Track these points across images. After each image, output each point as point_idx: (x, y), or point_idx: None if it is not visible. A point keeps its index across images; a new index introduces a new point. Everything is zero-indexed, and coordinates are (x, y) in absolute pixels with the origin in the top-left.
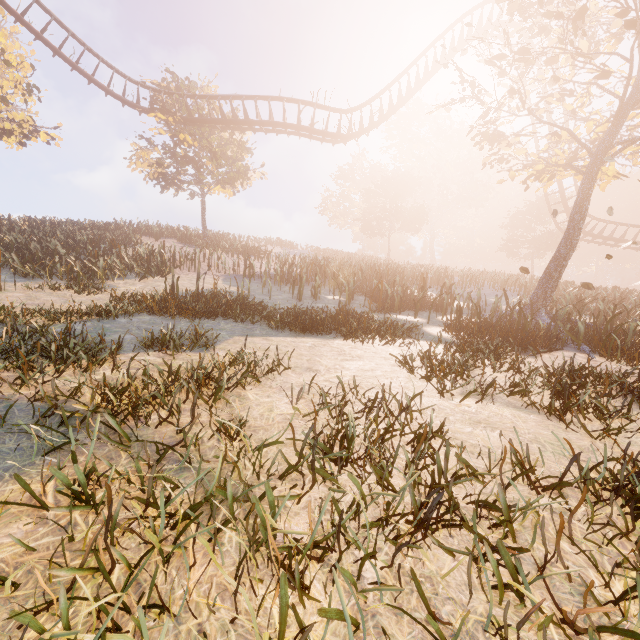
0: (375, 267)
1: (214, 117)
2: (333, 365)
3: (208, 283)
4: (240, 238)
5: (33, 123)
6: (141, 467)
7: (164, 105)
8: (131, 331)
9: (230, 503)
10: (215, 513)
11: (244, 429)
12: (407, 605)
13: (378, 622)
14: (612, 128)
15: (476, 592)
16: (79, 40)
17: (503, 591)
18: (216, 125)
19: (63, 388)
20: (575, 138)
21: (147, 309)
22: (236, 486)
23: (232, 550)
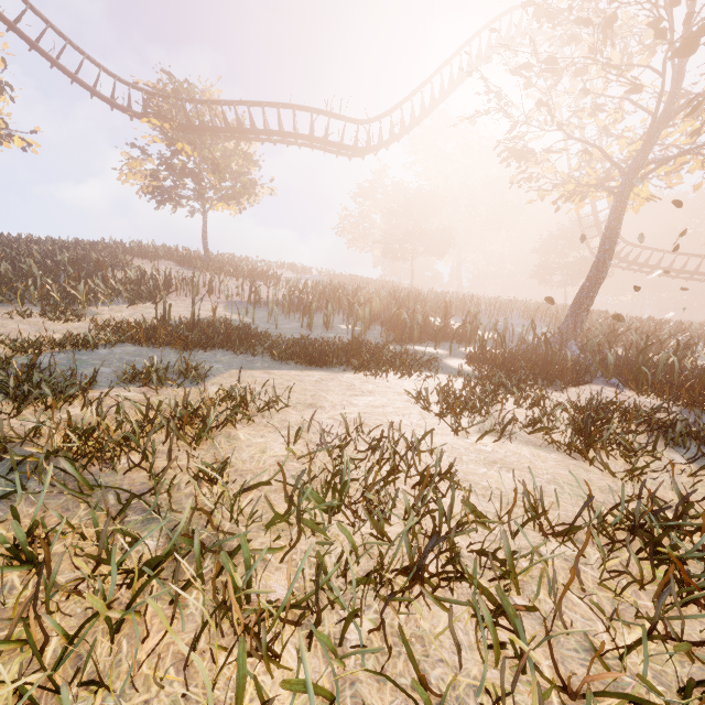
0: (395, 294)
1: (216, 125)
2: (340, 401)
3: (207, 310)
4: (247, 261)
5: (5, 126)
6: (102, 519)
7: (159, 110)
8: (111, 364)
9: (197, 558)
10: (175, 570)
11: (228, 473)
12: (392, 670)
13: (357, 691)
14: (644, 146)
15: (472, 652)
16: (60, 33)
17: (498, 650)
18: (219, 134)
19: (21, 429)
20: (606, 156)
21: (133, 339)
22: (212, 538)
23: (197, 613)
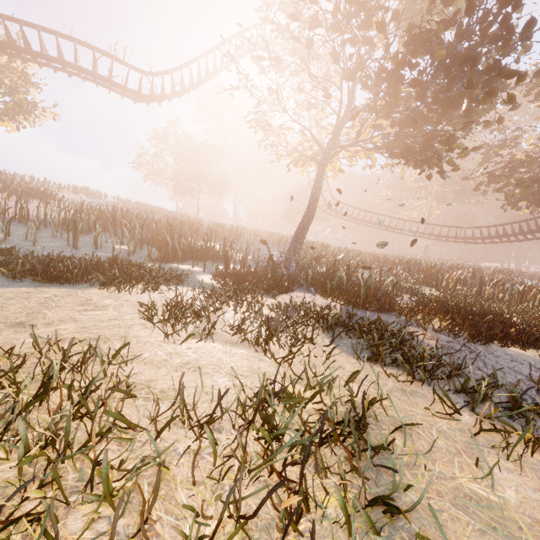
0: (174, 221)
1: None
2: (61, 317)
3: None
4: (32, 180)
5: None
6: None
7: None
8: None
9: None
10: None
11: None
12: None
13: None
14: (334, 135)
15: None
16: None
17: None
18: None
19: None
20: (314, 137)
21: None
22: None
23: None
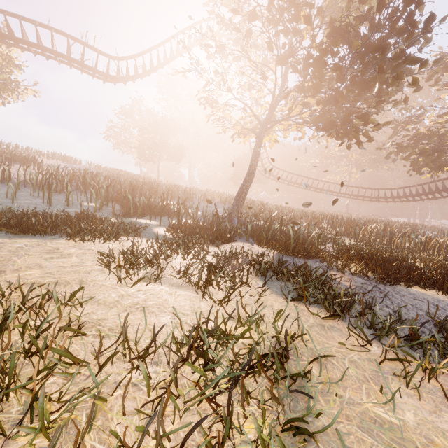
0: (136, 183)
1: None
2: (29, 264)
3: None
4: (17, 148)
5: None
6: None
7: None
8: None
9: None
10: None
11: None
12: None
13: None
14: (270, 111)
15: None
16: None
17: None
18: None
19: None
20: (253, 113)
21: None
22: None
23: None
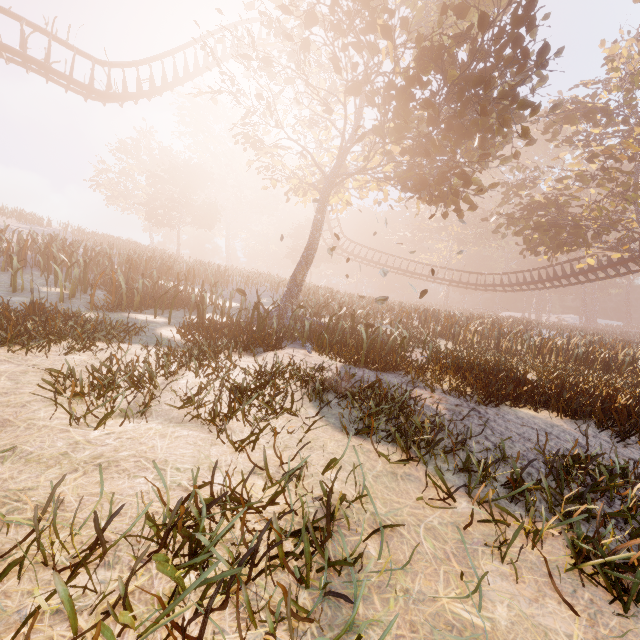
0: (138, 258)
1: None
2: None
3: None
4: None
5: None
6: None
7: None
8: None
9: None
10: None
11: None
12: None
13: None
14: (338, 160)
15: None
16: None
17: None
18: None
19: None
20: (314, 161)
21: None
22: None
23: None
